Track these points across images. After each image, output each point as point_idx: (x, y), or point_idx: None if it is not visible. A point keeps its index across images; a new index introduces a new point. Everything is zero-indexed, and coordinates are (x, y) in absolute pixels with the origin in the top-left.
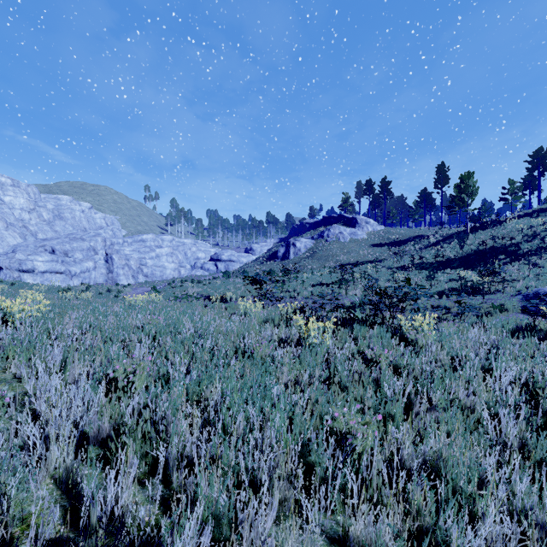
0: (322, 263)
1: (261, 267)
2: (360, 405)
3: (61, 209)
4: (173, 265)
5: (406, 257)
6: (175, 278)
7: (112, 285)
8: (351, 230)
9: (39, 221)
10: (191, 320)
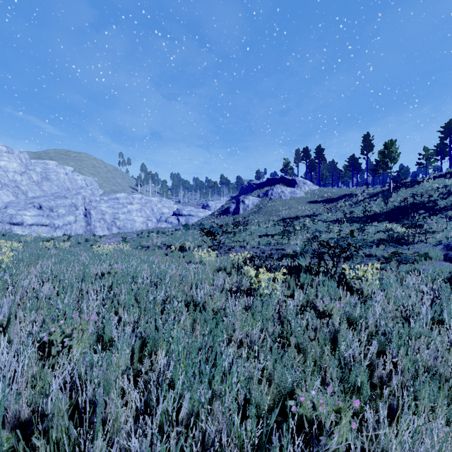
0: (267, 217)
1: (215, 220)
2: (331, 389)
3: (48, 172)
4: (142, 219)
5: (338, 212)
6: (143, 229)
7: (90, 236)
8: (291, 189)
9: (29, 182)
10: (151, 269)
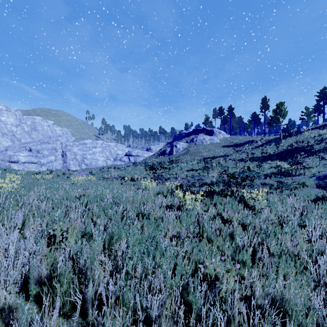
0: (193, 157)
1: (155, 159)
2: (224, 258)
3: (35, 125)
4: (103, 158)
5: (243, 153)
6: (104, 166)
7: (66, 170)
8: (210, 137)
9: (22, 132)
10: (111, 193)
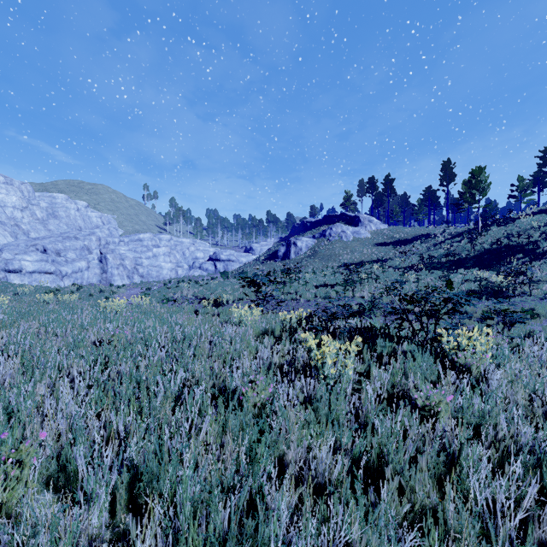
0: (324, 263)
1: (260, 267)
2: None
3: (55, 208)
4: (170, 265)
5: (413, 257)
6: (172, 278)
7: (106, 286)
8: (354, 229)
9: (32, 220)
10: (172, 333)
